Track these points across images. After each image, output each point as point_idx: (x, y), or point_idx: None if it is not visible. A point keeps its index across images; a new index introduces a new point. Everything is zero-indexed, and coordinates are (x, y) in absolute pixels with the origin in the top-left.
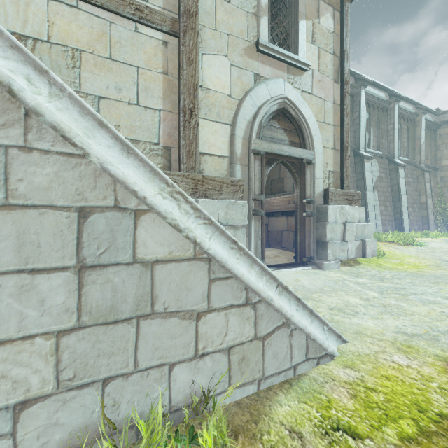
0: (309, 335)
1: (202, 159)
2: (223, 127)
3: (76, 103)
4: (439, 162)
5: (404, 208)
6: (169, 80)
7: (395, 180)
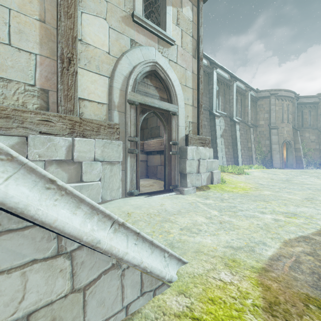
0: (145, 269)
1: (82, 104)
2: (102, 79)
3: None
4: (258, 122)
5: (239, 150)
6: (47, 28)
7: (234, 132)
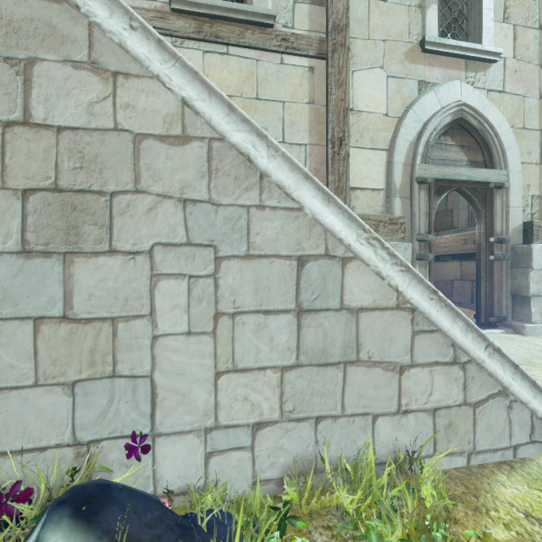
0: (534, 412)
1: (353, 195)
2: (378, 154)
3: (287, 161)
4: None
5: None
6: (316, 109)
7: None
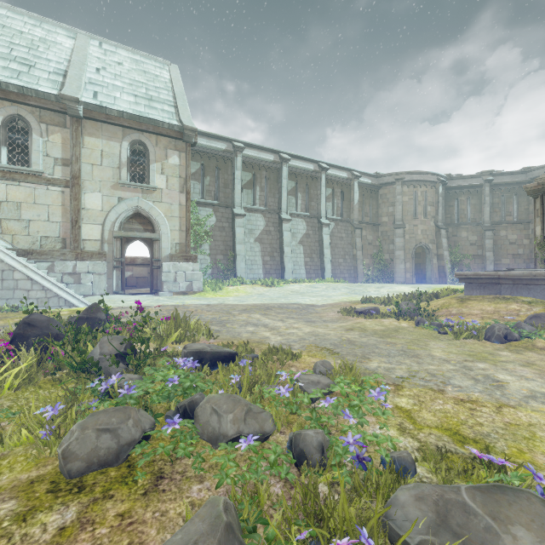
0: (67, 300)
1: (84, 242)
2: (98, 226)
3: (3, 251)
4: (380, 219)
5: (327, 260)
6: (65, 208)
7: (321, 237)
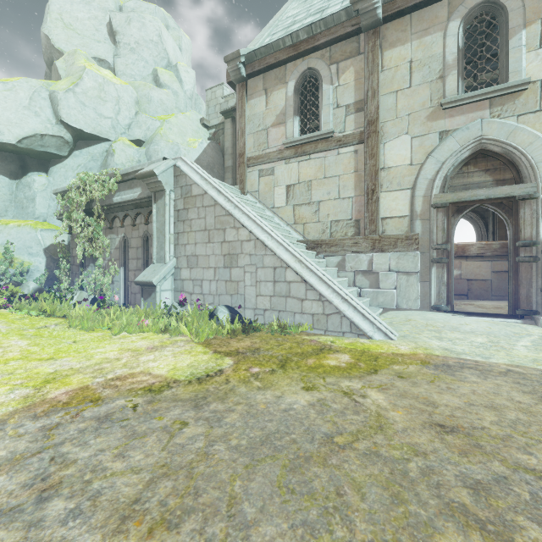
0: (354, 322)
1: (384, 223)
2: (404, 193)
3: (276, 240)
4: None
5: None
6: (359, 174)
7: None
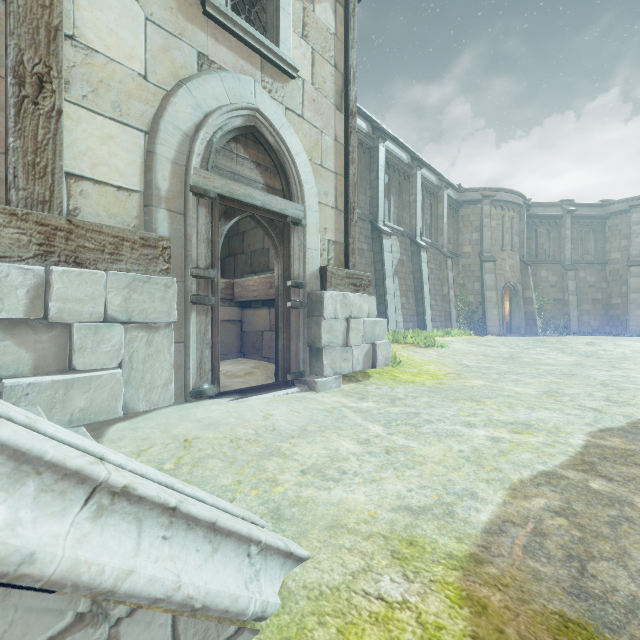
0: (189, 603)
1: (75, 188)
2: (129, 134)
3: None
4: (461, 248)
5: (426, 301)
6: None
7: (418, 266)
